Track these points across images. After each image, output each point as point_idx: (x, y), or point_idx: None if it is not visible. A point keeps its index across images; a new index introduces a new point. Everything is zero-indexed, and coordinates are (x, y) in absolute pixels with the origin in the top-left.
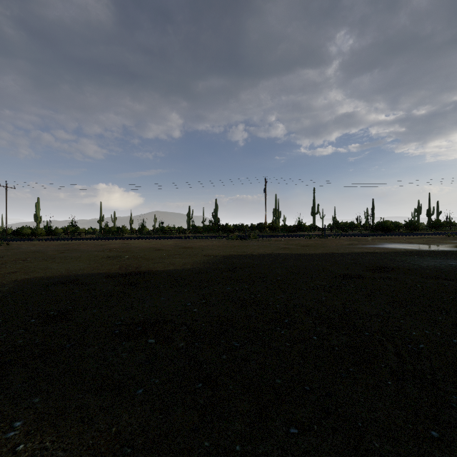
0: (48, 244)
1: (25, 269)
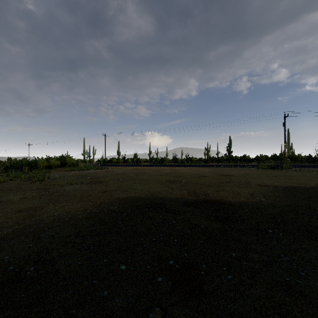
0: (127, 169)
1: (121, 188)
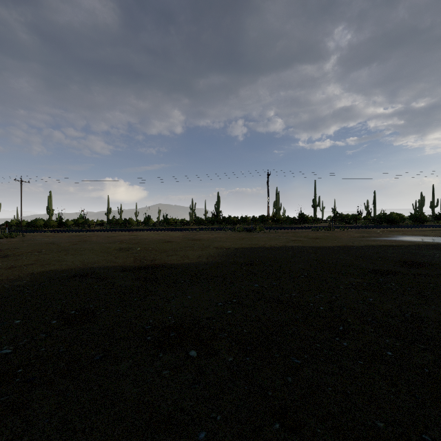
0: (61, 236)
1: (41, 261)
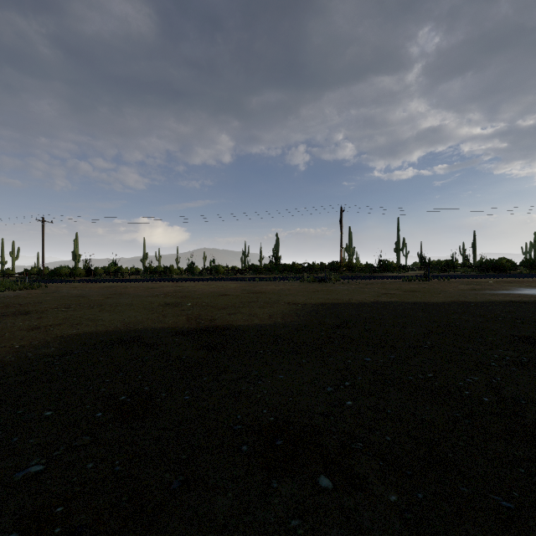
0: (91, 287)
1: (70, 320)
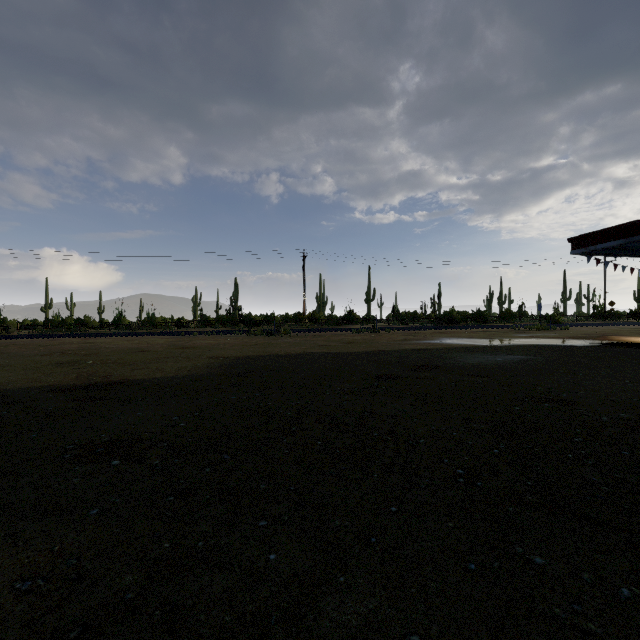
0: None
1: None
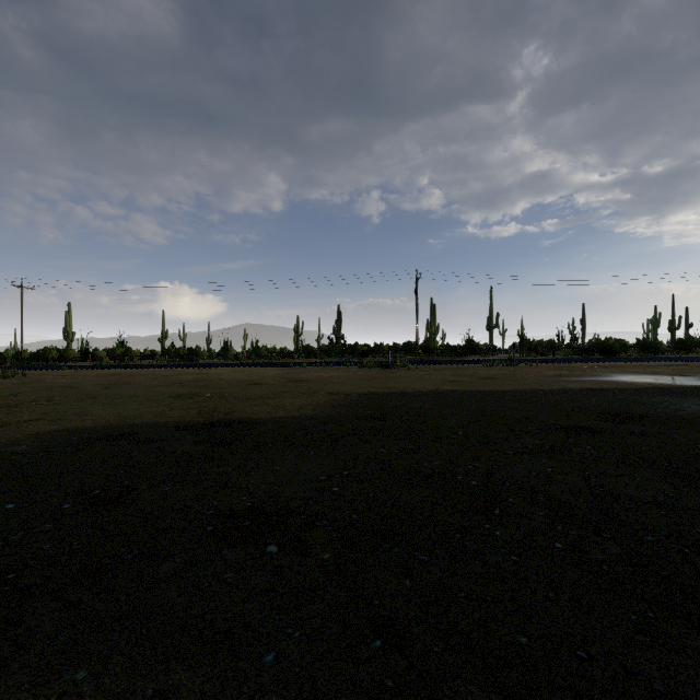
0: (86, 375)
1: (51, 415)
